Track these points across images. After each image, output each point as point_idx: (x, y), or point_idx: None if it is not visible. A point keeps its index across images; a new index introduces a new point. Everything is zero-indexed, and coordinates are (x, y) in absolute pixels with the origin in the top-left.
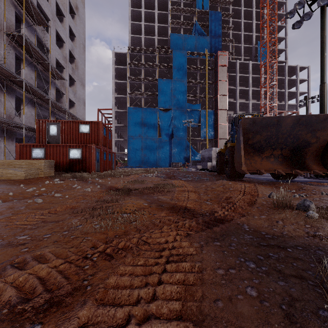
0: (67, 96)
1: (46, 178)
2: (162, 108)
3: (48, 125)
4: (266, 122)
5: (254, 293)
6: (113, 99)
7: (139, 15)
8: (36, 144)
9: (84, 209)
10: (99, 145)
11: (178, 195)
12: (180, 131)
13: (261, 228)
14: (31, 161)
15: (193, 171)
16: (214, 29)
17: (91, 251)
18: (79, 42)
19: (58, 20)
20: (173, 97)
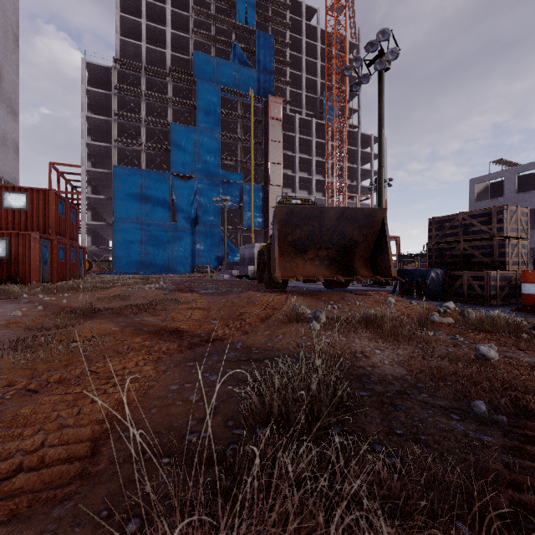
0: None
1: None
2: (178, 173)
3: None
4: (306, 213)
5: (197, 398)
6: (83, 148)
7: (136, 5)
8: None
9: (2, 343)
10: (48, 233)
11: (176, 314)
12: (209, 214)
13: (256, 344)
14: None
15: (225, 279)
16: (264, 61)
17: (3, 390)
18: (5, 28)
19: None
20: (198, 157)
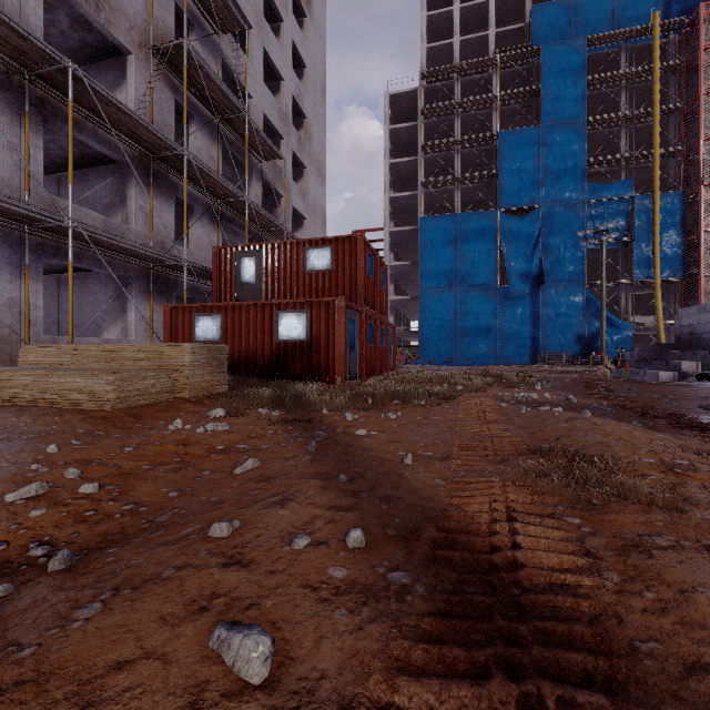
0: (288, 200)
1: (195, 403)
2: (510, 208)
3: (237, 260)
4: None
5: None
6: (386, 205)
7: None
8: (204, 304)
9: None
10: (355, 302)
11: None
12: (564, 264)
13: None
14: (159, 347)
15: (669, 382)
16: None
17: None
18: (314, 80)
19: (268, 28)
20: (543, 172)
